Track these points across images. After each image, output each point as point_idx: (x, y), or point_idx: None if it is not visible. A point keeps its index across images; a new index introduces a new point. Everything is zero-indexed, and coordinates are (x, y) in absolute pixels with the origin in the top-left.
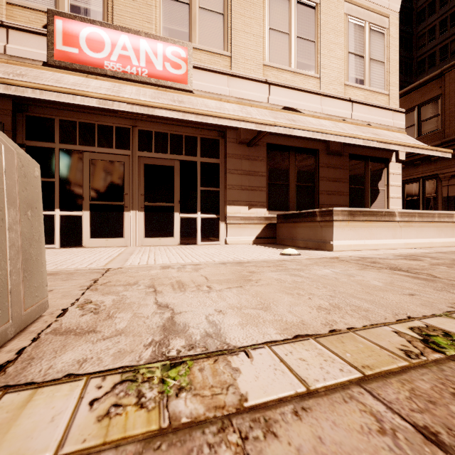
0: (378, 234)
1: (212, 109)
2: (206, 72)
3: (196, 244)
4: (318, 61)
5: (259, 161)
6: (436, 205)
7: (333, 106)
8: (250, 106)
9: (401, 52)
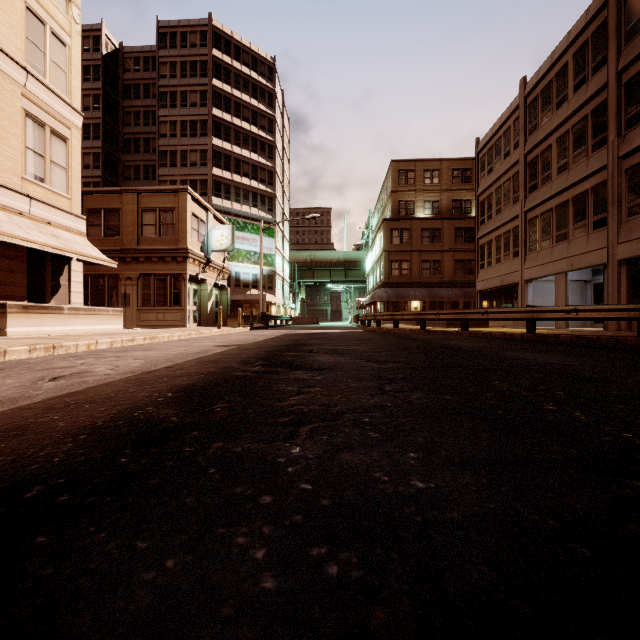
0: (50, 323)
1: None
2: None
3: None
4: None
5: None
6: (118, 300)
7: (7, 197)
8: None
9: (107, 118)
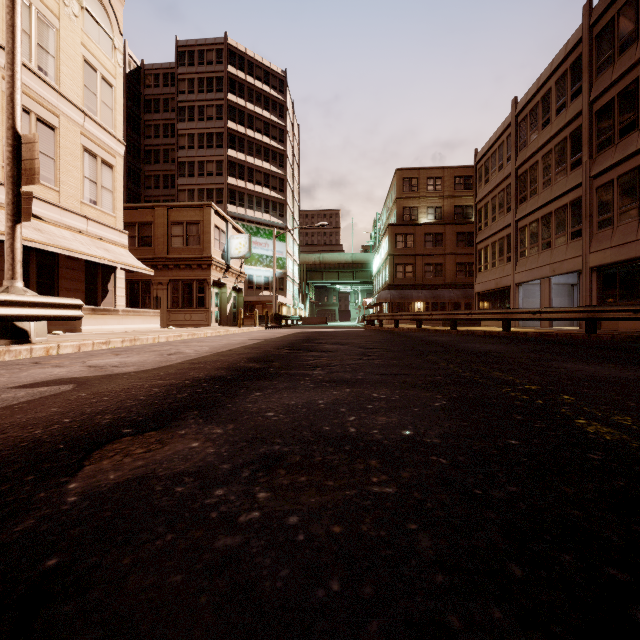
0: (110, 322)
1: None
2: None
3: None
4: (58, 177)
5: None
6: (151, 303)
7: (72, 220)
8: None
9: (129, 132)
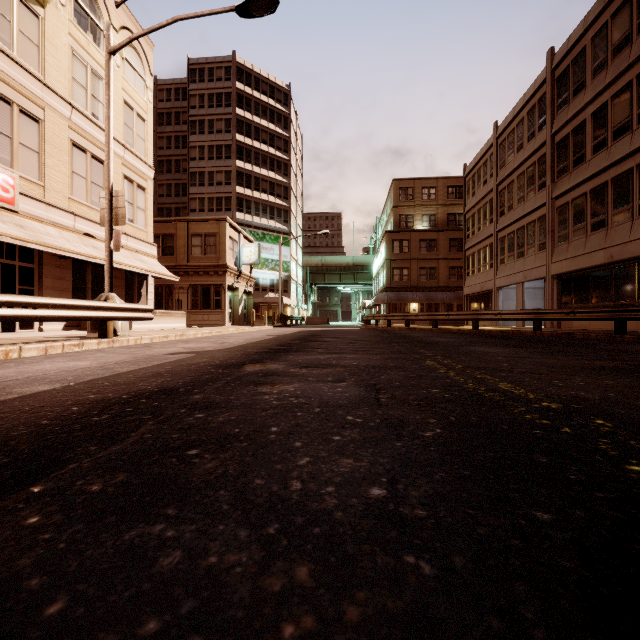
0: (150, 322)
1: (47, 236)
2: (29, 199)
3: (16, 332)
4: None
5: (67, 270)
6: (173, 305)
7: None
8: (63, 230)
9: None
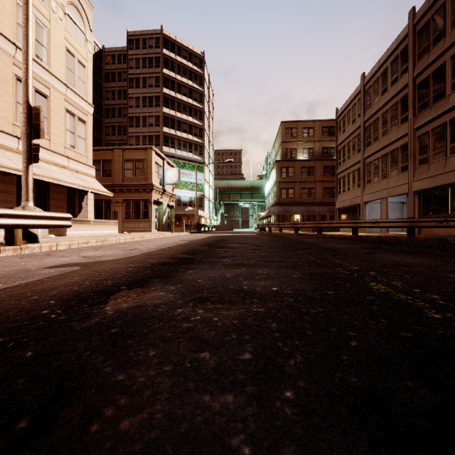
0: (85, 229)
1: None
2: None
3: None
4: (49, 130)
5: (11, 185)
6: (111, 215)
7: (58, 159)
8: (6, 150)
9: (94, 95)
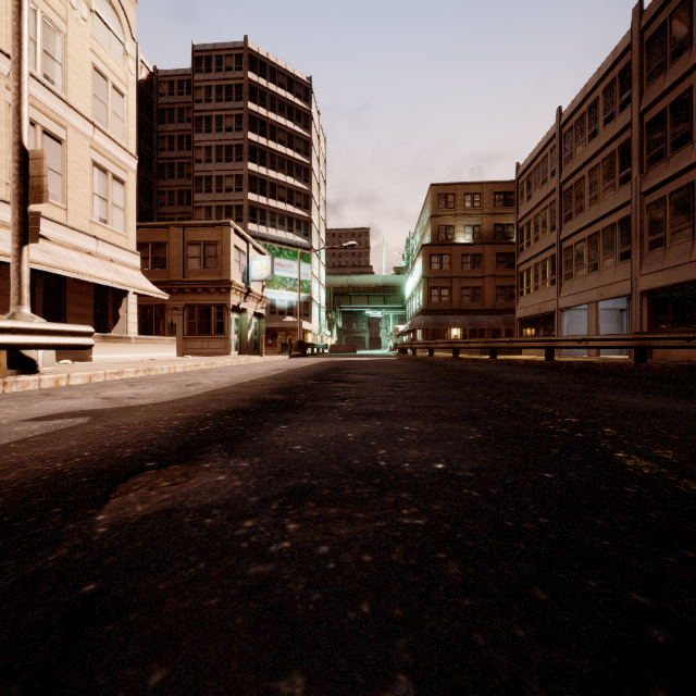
0: (122, 351)
1: None
2: None
3: None
4: (66, 194)
5: (2, 280)
6: (165, 329)
7: (80, 240)
8: None
9: (142, 144)
